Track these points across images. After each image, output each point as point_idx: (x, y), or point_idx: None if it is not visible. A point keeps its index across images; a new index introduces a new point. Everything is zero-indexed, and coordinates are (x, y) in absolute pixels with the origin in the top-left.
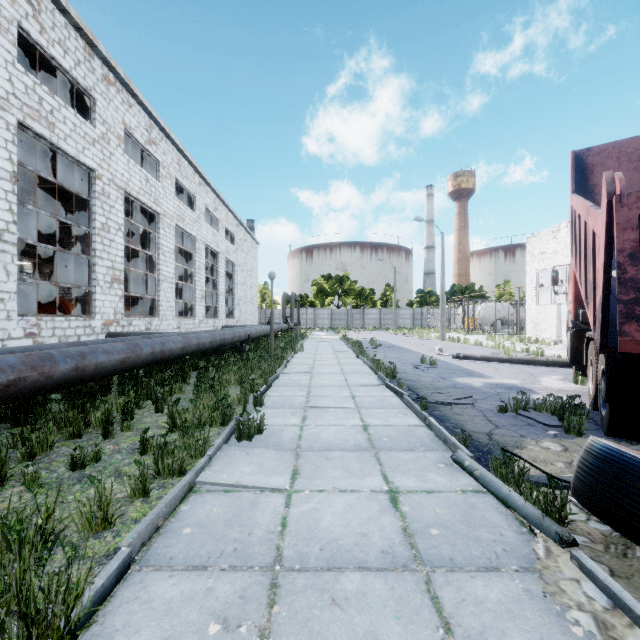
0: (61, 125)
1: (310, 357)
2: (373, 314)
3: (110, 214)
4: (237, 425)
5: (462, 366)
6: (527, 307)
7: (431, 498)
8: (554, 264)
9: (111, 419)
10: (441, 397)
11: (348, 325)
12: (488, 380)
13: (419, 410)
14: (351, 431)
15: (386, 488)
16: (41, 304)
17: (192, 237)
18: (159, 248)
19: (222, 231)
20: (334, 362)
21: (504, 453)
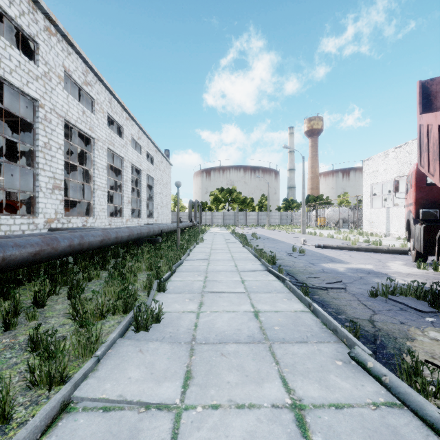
0: (7, 61)
1: (208, 247)
2: (253, 215)
3: (51, 136)
4: (134, 317)
5: (324, 253)
6: (364, 210)
7: (343, 418)
8: (384, 179)
9: (19, 308)
10: (316, 281)
11: (235, 223)
12: (348, 265)
13: (303, 296)
14: (244, 318)
15: (288, 401)
16: (0, 206)
17: (121, 158)
18: (94, 164)
19: (144, 154)
20: (226, 251)
21: (413, 356)
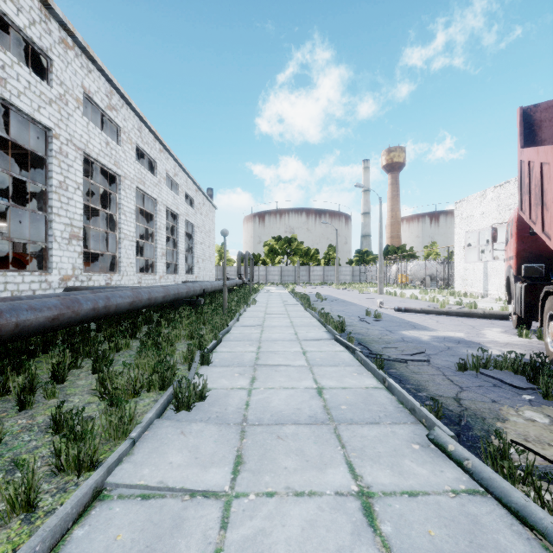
0: (14, 82)
1: (261, 310)
2: (317, 271)
3: (68, 173)
4: (174, 394)
5: (405, 319)
6: (456, 264)
7: (417, 506)
8: (481, 226)
9: (35, 384)
10: (393, 352)
11: (296, 281)
12: (434, 333)
13: (376, 370)
14: (304, 396)
15: (355, 488)
16: (4, 260)
17: (153, 199)
18: (120, 208)
19: (182, 195)
20: (284, 315)
21: (501, 438)
